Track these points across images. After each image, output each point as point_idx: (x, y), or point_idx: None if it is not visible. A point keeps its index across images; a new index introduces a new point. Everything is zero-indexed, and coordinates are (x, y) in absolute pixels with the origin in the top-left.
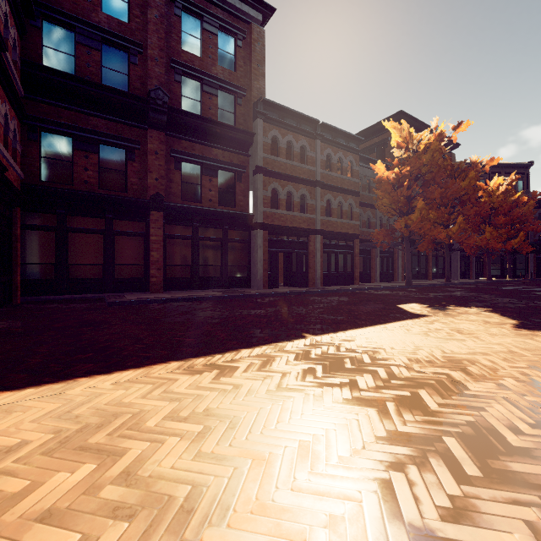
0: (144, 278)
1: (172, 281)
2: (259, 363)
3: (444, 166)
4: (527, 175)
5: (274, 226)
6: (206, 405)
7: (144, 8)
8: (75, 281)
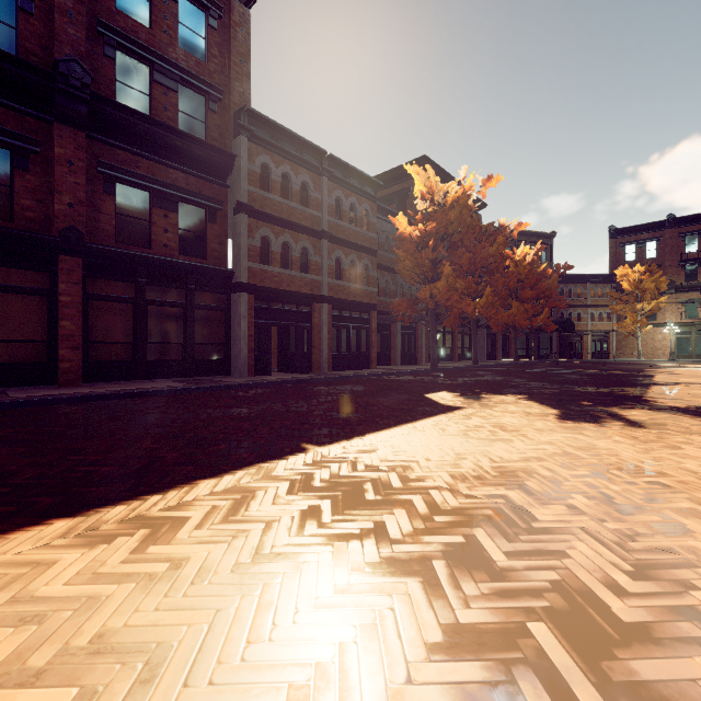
0: (48, 363)
1: (100, 368)
2: (228, 505)
3: (473, 227)
4: (550, 246)
5: (264, 288)
6: (101, 622)
7: None
8: None
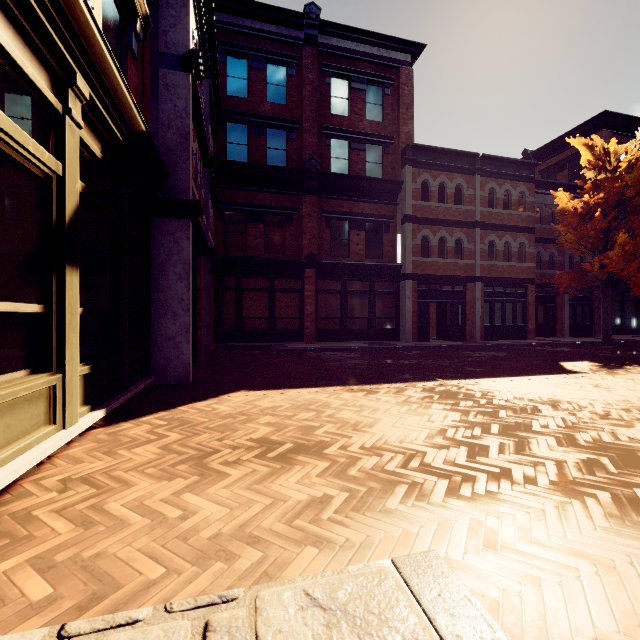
0: (300, 330)
1: (323, 333)
2: (395, 391)
3: None
4: None
5: (424, 275)
6: (361, 403)
7: (299, 87)
8: (248, 331)
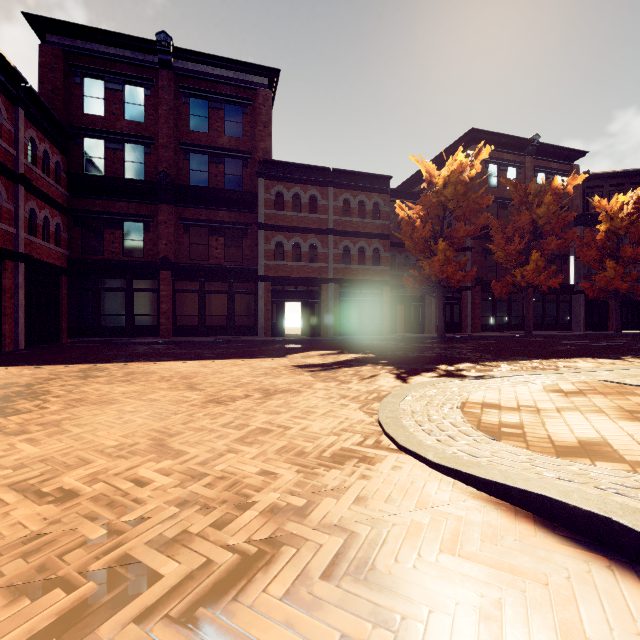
0: (158, 326)
1: (181, 329)
2: (61, 368)
3: (473, 199)
4: None
5: (276, 277)
6: None
7: (157, 107)
8: (105, 327)
